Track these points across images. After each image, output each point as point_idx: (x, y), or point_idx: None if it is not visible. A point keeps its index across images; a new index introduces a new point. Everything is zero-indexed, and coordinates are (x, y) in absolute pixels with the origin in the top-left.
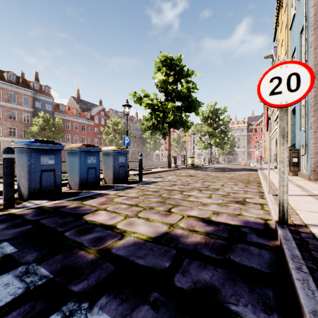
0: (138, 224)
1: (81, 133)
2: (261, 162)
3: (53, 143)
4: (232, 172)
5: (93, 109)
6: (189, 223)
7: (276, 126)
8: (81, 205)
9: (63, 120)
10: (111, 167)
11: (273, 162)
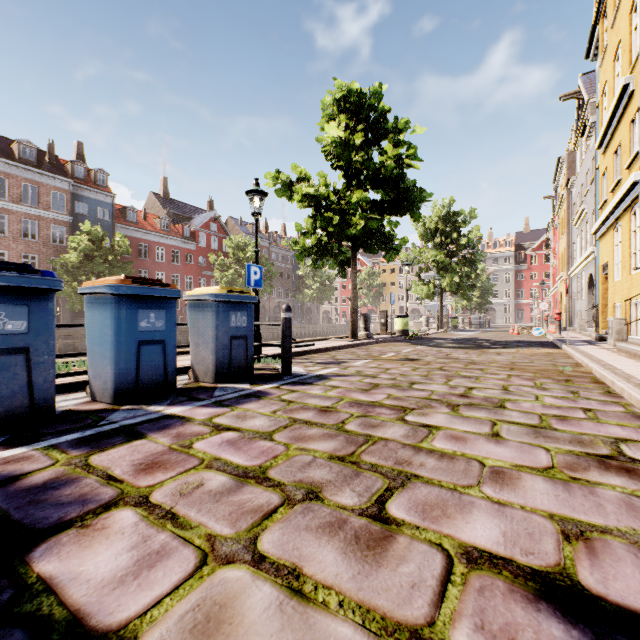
0: (248, 630)
1: (170, 267)
2: (559, 326)
3: (25, 270)
4: (503, 350)
5: (195, 217)
6: (497, 625)
7: (591, 248)
8: (72, 475)
9: (133, 240)
10: (210, 339)
11: (582, 326)
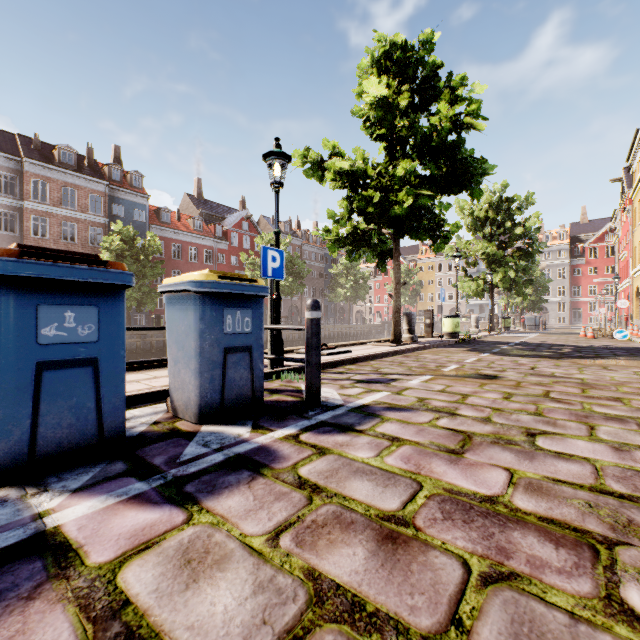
0: None
1: (203, 267)
2: None
3: None
4: (606, 362)
5: (227, 217)
6: None
7: None
8: None
9: (167, 241)
10: (191, 352)
11: None
